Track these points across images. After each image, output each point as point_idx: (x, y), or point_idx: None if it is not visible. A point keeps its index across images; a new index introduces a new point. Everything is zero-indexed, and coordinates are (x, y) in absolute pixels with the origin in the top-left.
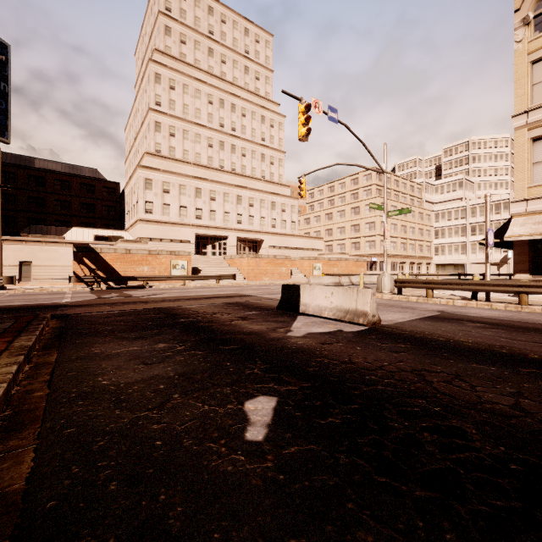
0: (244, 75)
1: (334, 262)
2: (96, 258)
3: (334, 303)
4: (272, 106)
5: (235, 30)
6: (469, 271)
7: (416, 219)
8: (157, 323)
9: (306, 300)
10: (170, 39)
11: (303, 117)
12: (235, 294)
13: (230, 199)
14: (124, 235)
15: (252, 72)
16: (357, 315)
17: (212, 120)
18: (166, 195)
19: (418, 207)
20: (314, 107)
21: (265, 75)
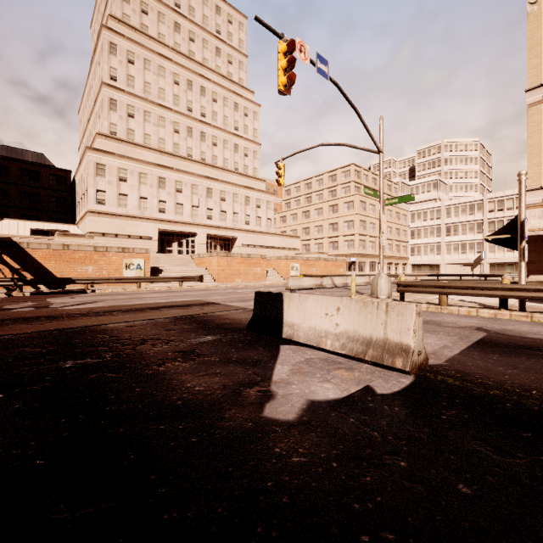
0: (215, 57)
1: (312, 262)
2: (20, 255)
3: (341, 326)
4: (246, 93)
5: (205, 7)
6: (444, 271)
7: (393, 219)
8: (5, 374)
9: (292, 317)
10: (129, 6)
11: (285, 58)
12: (196, 301)
13: (199, 191)
14: (71, 229)
15: (224, 55)
16: (389, 351)
17: (178, 103)
18: (122, 183)
19: (395, 206)
20: (299, 51)
21: (238, 60)
